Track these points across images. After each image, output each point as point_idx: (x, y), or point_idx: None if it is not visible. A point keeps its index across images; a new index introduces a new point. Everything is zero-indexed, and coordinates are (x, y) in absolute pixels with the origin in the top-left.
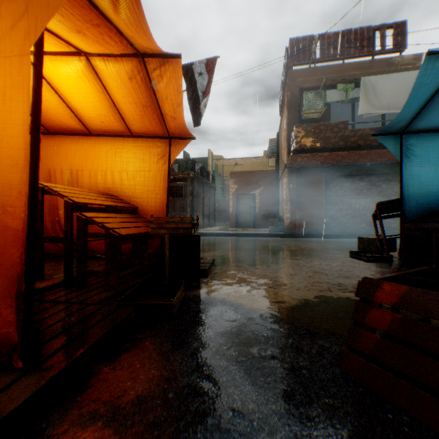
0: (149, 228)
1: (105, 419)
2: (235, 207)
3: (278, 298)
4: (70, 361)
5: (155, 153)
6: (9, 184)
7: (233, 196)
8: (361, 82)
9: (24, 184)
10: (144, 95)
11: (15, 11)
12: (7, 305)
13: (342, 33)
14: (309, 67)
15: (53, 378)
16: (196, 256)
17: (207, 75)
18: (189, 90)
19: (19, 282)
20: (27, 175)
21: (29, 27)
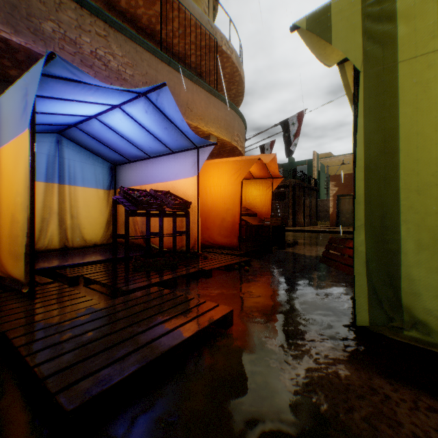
0: (263, 223)
1: (257, 260)
2: (335, 207)
3: (319, 254)
4: (248, 251)
5: (265, 186)
6: (235, 211)
7: (333, 197)
8: None
9: (238, 211)
10: (261, 166)
11: (237, 174)
12: (234, 238)
13: None
14: None
15: (246, 252)
16: (283, 235)
17: (298, 124)
18: (286, 137)
19: (238, 232)
20: (239, 209)
21: (240, 177)
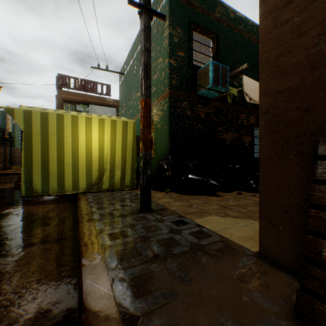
0: None
1: None
2: None
3: (13, 186)
4: None
5: None
6: None
7: None
8: (89, 106)
9: None
10: None
11: None
12: None
13: (85, 80)
14: (68, 91)
15: None
16: None
17: None
18: None
19: None
20: None
21: None
